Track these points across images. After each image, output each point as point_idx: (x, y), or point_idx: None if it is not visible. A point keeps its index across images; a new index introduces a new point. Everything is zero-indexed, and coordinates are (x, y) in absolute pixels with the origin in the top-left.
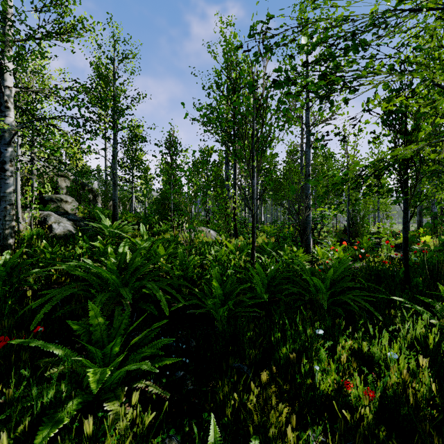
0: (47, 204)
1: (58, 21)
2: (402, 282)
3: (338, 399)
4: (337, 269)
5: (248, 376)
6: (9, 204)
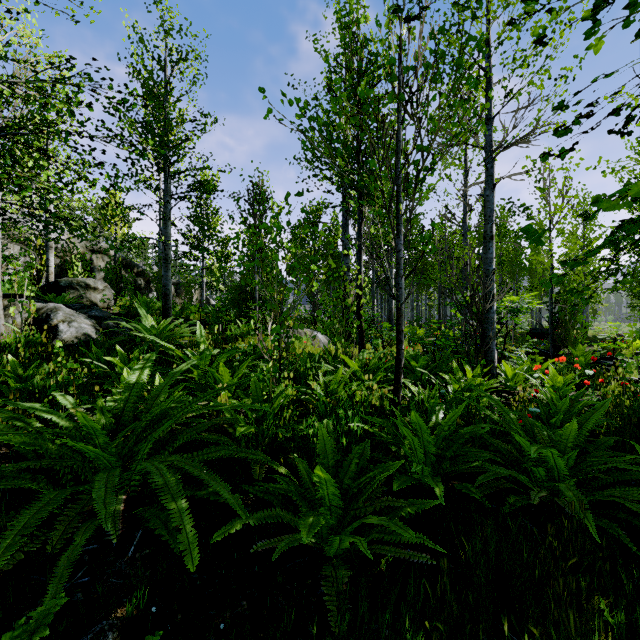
0: (64, 292)
1: None
2: None
3: None
4: (582, 421)
5: None
6: None
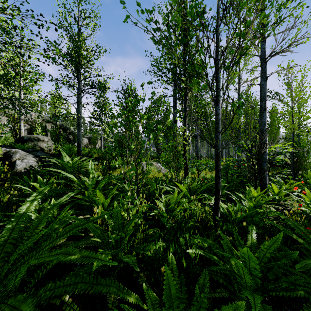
0: (26, 142)
1: None
2: None
3: None
4: None
5: None
6: None
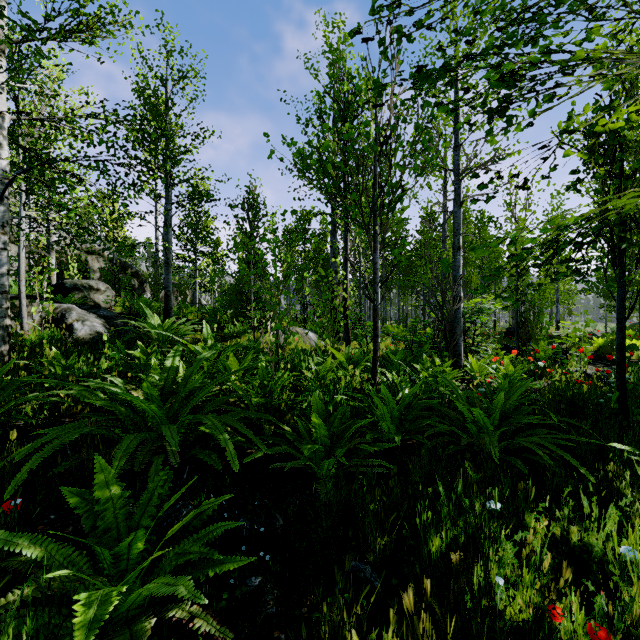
0: (69, 293)
1: (75, 10)
2: (613, 414)
3: (535, 632)
4: (510, 394)
5: (373, 586)
6: (0, 292)
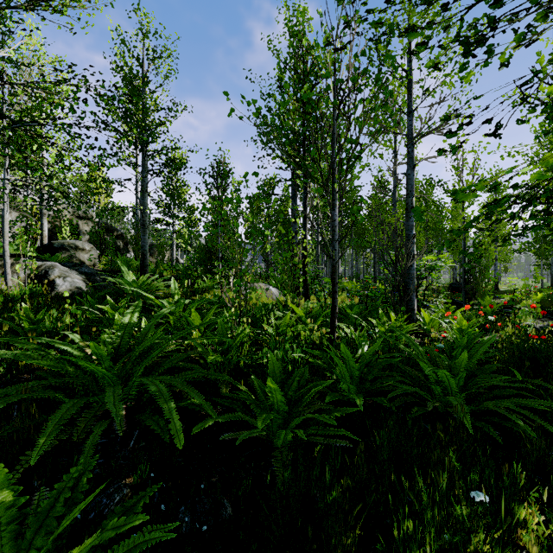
0: (57, 252)
1: None
2: None
3: None
4: (473, 352)
5: None
6: None
